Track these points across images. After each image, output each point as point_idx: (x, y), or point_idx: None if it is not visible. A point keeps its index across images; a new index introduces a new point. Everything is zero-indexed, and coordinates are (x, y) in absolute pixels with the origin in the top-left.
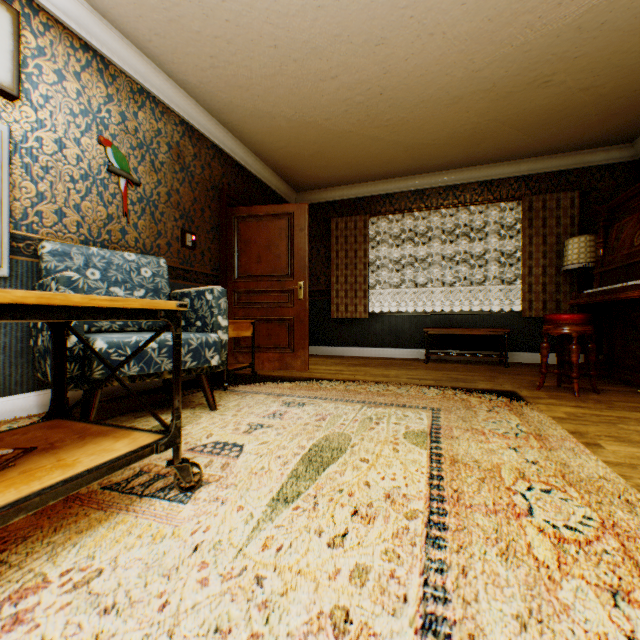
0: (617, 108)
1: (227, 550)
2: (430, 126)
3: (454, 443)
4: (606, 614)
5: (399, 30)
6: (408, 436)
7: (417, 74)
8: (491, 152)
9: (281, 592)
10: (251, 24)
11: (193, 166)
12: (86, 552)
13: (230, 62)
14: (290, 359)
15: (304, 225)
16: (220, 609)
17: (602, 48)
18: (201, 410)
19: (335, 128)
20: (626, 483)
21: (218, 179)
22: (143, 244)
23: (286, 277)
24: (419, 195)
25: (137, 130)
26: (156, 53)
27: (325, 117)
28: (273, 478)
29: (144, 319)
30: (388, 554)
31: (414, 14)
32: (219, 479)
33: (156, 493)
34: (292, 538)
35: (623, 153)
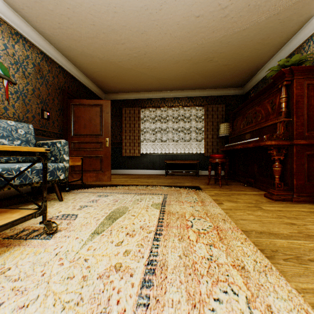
0: (236, 74)
1: (71, 253)
2: (167, 71)
3: (171, 206)
4: (207, 251)
5: (152, 29)
6: (153, 205)
7: (160, 48)
8: (192, 85)
9: (95, 262)
10: (81, 12)
11: (48, 76)
12: (0, 263)
13: (69, 27)
14: (101, 176)
15: (109, 111)
16: (69, 271)
17: (229, 51)
18: (54, 201)
19: (124, 66)
20: (226, 214)
21: (62, 84)
22: (18, 116)
23: (99, 136)
24: (163, 100)
25: (14, 54)
26: (26, 15)
27: (119, 60)
28: (92, 226)
29: (29, 156)
30: (139, 245)
31: (158, 24)
32: (66, 229)
33: (34, 237)
34: (100, 245)
35: (240, 91)
